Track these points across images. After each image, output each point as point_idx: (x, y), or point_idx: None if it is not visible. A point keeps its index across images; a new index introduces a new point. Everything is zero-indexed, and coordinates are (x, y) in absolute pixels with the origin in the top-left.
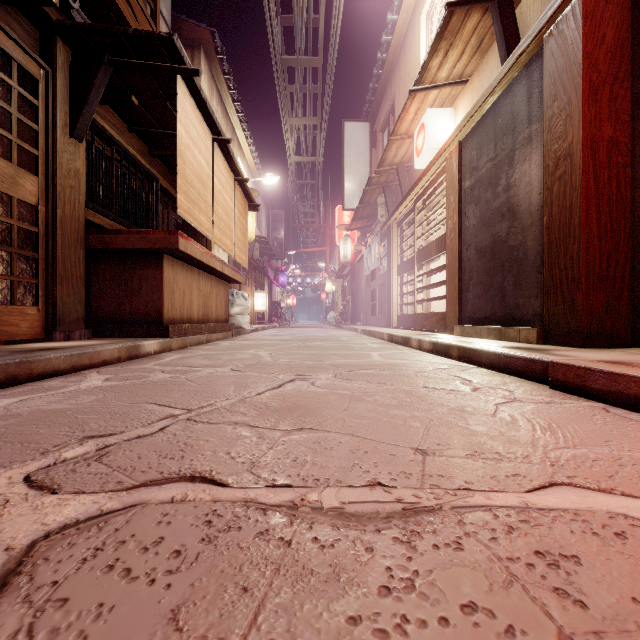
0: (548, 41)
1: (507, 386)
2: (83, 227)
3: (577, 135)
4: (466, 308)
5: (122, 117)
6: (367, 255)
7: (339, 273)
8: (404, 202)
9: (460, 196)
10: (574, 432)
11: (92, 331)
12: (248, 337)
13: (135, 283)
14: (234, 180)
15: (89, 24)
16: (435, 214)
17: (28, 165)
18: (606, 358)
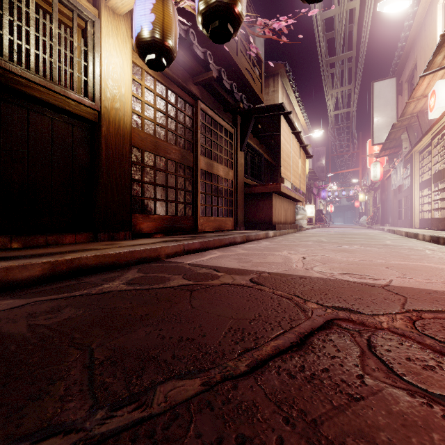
0: None
1: None
2: (243, 185)
3: None
4: None
5: (251, 132)
6: (393, 175)
7: (370, 187)
8: (422, 139)
9: None
10: None
11: (244, 227)
12: (306, 232)
13: (260, 206)
14: (299, 147)
15: (250, 108)
16: None
17: (230, 166)
18: None
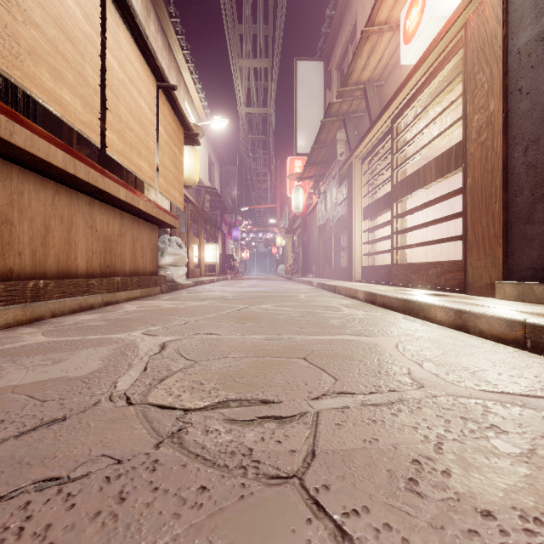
0: None
1: None
2: None
3: None
4: (523, 252)
5: None
6: (321, 203)
7: (289, 227)
8: (376, 124)
9: (505, 65)
10: None
11: None
12: (181, 293)
13: None
14: (157, 87)
15: None
16: (432, 123)
17: None
18: None
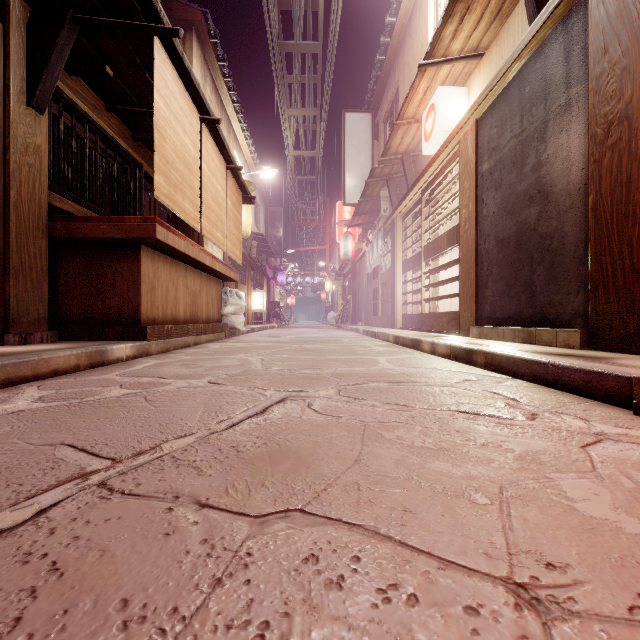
0: None
1: (572, 410)
2: (46, 213)
3: (638, 91)
4: (484, 307)
5: (98, 93)
6: (369, 252)
7: (339, 272)
8: (410, 193)
9: (476, 181)
10: None
11: (58, 333)
12: (242, 338)
13: (109, 278)
14: (226, 168)
15: None
16: (445, 204)
17: None
18: None
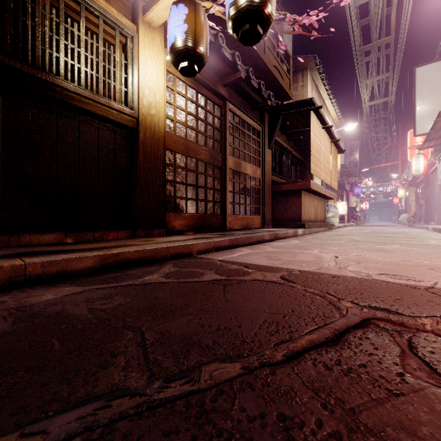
0: None
1: None
2: (271, 183)
3: None
4: None
5: (279, 129)
6: (440, 168)
7: (412, 182)
8: None
9: None
10: None
11: (272, 225)
12: (338, 230)
13: (289, 204)
14: (331, 142)
15: (278, 105)
16: None
17: (258, 164)
18: None
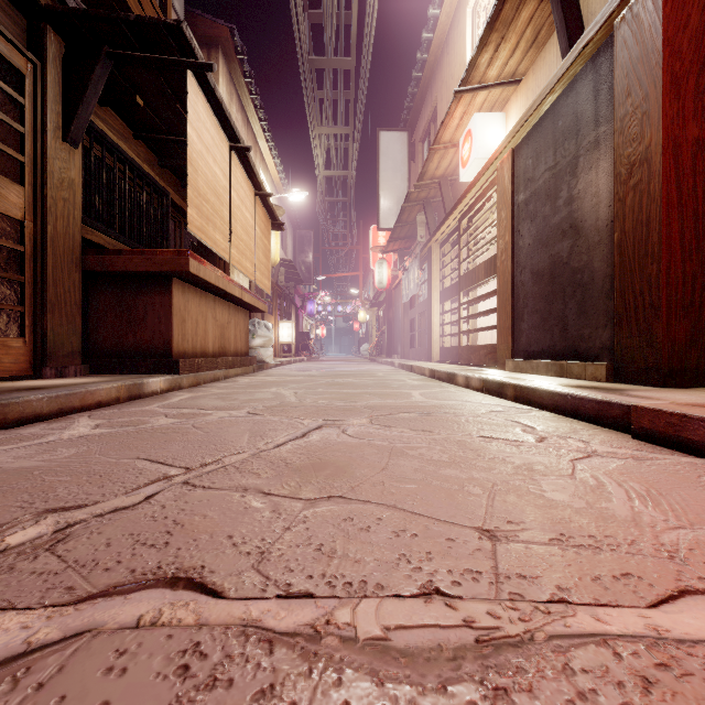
0: (620, 27)
1: (579, 435)
2: (79, 246)
3: (656, 136)
4: (520, 340)
5: (126, 121)
6: (405, 280)
7: (374, 301)
8: (447, 220)
9: (513, 212)
10: (683, 502)
11: (90, 366)
12: (271, 372)
13: (140, 311)
14: (255, 195)
15: (84, 9)
16: (483, 233)
17: (12, 173)
18: (699, 401)
